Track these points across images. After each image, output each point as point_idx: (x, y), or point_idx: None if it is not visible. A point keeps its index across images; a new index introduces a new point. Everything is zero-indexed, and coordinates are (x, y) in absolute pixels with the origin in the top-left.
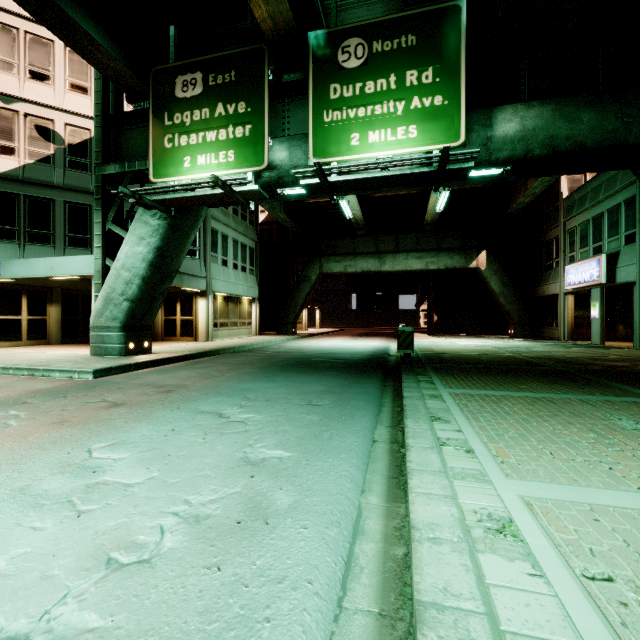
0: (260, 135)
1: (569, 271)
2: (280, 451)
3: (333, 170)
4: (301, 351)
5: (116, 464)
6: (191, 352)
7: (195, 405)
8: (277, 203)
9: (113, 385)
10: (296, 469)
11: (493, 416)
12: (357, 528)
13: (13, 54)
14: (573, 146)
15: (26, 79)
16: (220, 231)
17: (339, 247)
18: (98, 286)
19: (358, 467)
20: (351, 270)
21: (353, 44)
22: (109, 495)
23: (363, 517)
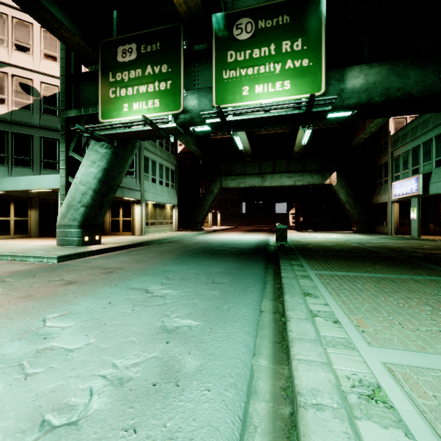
0: (177, 88)
1: (395, 186)
2: (190, 320)
3: (230, 112)
4: (207, 242)
5: (63, 332)
6: (129, 243)
7: (128, 283)
8: (190, 138)
9: (70, 267)
10: (202, 336)
11: (350, 292)
12: (250, 388)
13: (4, 32)
14: (403, 95)
15: (13, 50)
16: (150, 158)
17: (234, 169)
18: (63, 196)
19: (250, 334)
20: (242, 185)
21: (244, 22)
22: (53, 359)
23: (255, 378)
